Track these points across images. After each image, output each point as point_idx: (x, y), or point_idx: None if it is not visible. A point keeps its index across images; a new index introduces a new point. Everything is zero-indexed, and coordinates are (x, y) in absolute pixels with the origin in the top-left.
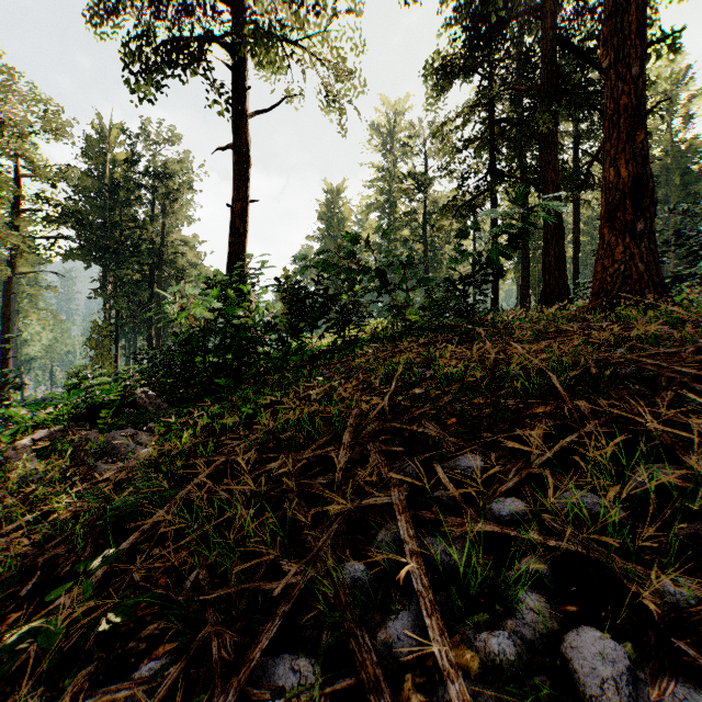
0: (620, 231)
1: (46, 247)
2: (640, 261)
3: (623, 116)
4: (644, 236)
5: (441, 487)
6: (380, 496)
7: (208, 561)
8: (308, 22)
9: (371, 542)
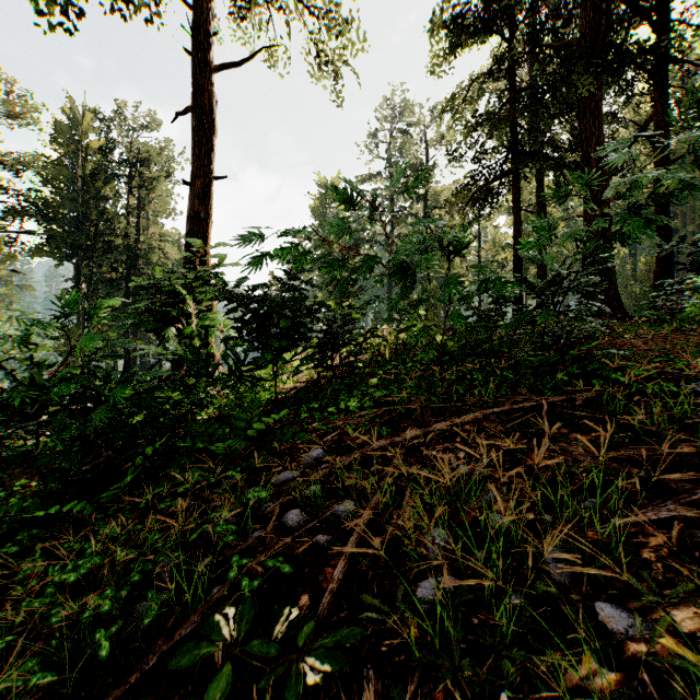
0: None
1: (7, 242)
2: None
3: None
4: None
5: None
6: None
7: None
8: None
9: None
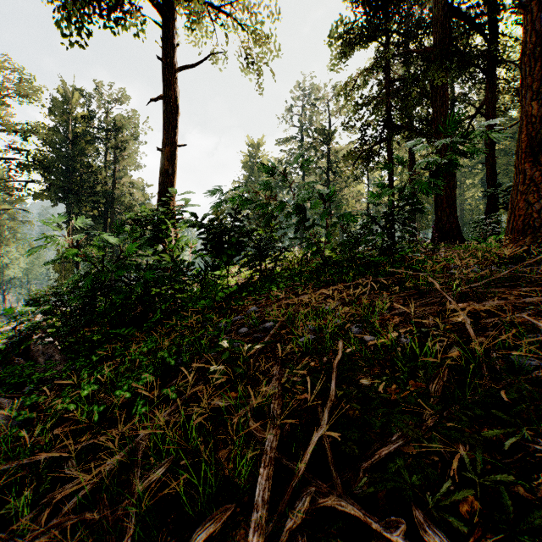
0: None
1: (18, 188)
2: None
3: None
4: None
5: None
6: None
7: None
8: None
9: None
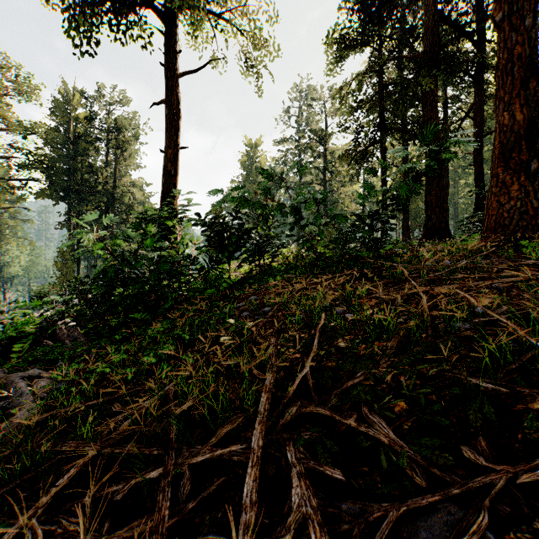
0: (514, 171)
1: (20, 188)
2: (533, 198)
3: (516, 64)
4: (536, 175)
5: None
6: None
7: None
8: None
9: None
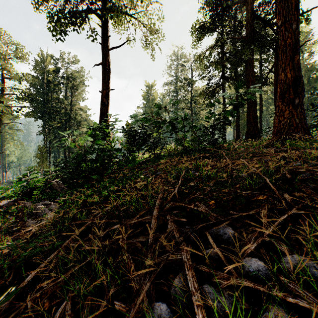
0: (287, 103)
1: (16, 111)
2: (296, 118)
3: (288, 48)
4: (298, 106)
5: (209, 245)
6: (175, 253)
7: (73, 293)
8: (138, 6)
9: (170, 284)
